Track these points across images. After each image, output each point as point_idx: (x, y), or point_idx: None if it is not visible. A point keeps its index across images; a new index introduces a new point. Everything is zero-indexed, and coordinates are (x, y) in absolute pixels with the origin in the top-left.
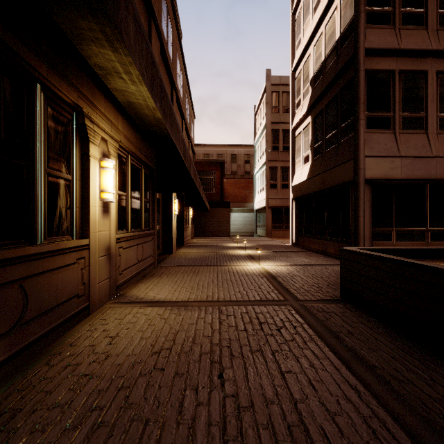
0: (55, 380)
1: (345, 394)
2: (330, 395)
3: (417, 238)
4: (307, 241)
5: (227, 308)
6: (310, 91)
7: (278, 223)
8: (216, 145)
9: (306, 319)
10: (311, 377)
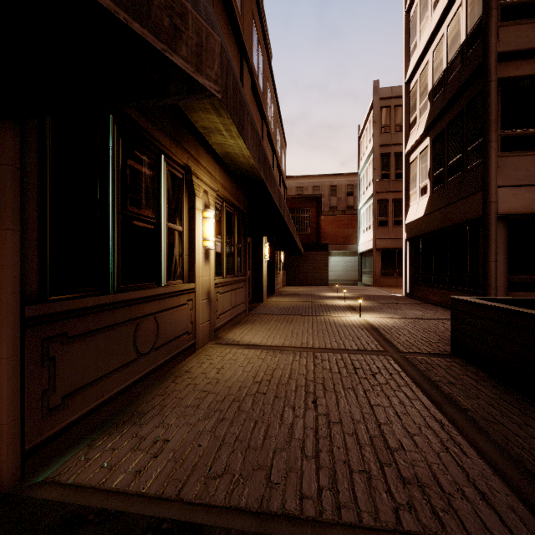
0: (183, 392)
1: (428, 424)
2: (414, 423)
3: None
4: (425, 291)
5: (322, 354)
6: (428, 107)
7: (389, 268)
8: (311, 176)
9: (404, 368)
10: (398, 411)
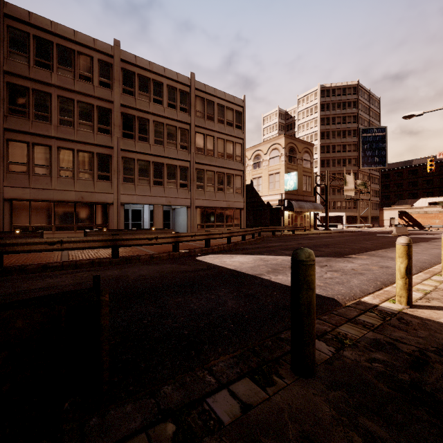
0: None
1: None
2: None
3: (47, 230)
4: None
5: None
6: None
7: None
8: None
9: None
10: None
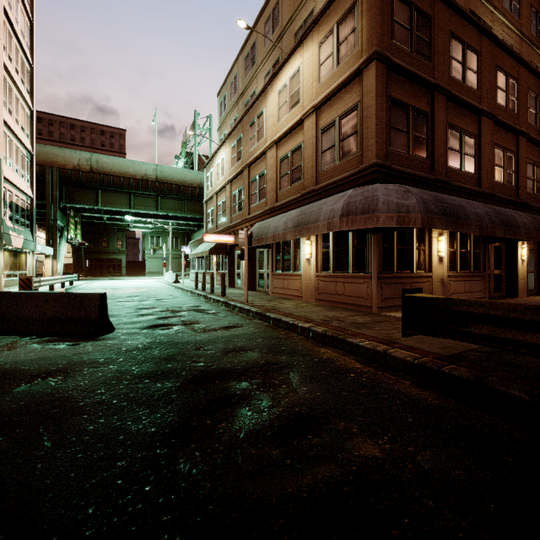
0: None
1: None
2: None
3: None
4: None
5: None
6: None
7: None
8: None
9: None
10: None
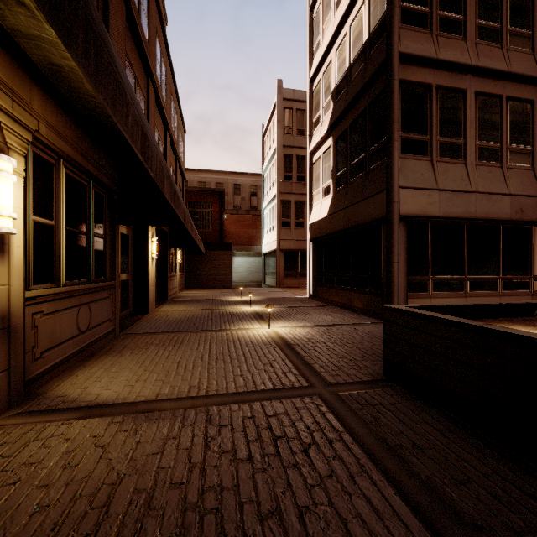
0: None
1: None
2: None
3: (455, 288)
4: (328, 292)
5: (221, 410)
6: (331, 107)
7: (291, 269)
8: (214, 171)
9: (345, 422)
10: None
